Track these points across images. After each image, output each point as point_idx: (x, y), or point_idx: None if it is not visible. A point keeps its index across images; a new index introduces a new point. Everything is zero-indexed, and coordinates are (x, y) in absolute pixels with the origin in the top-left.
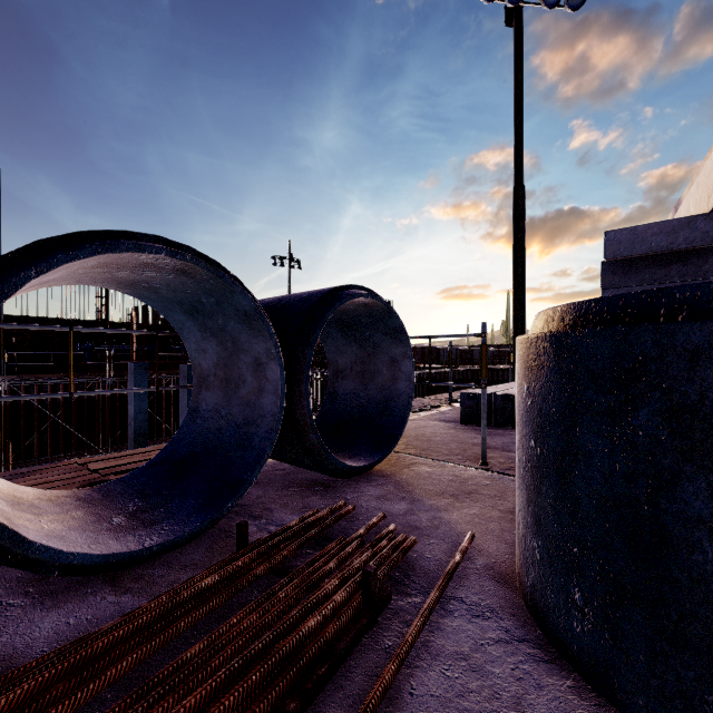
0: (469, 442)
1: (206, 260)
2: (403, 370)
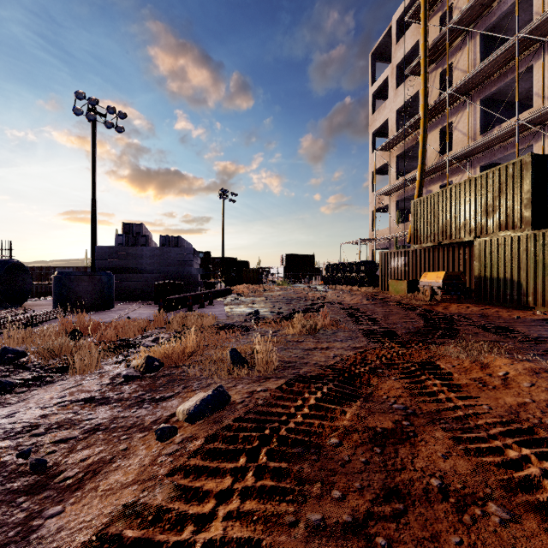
0: None
1: None
2: (28, 281)
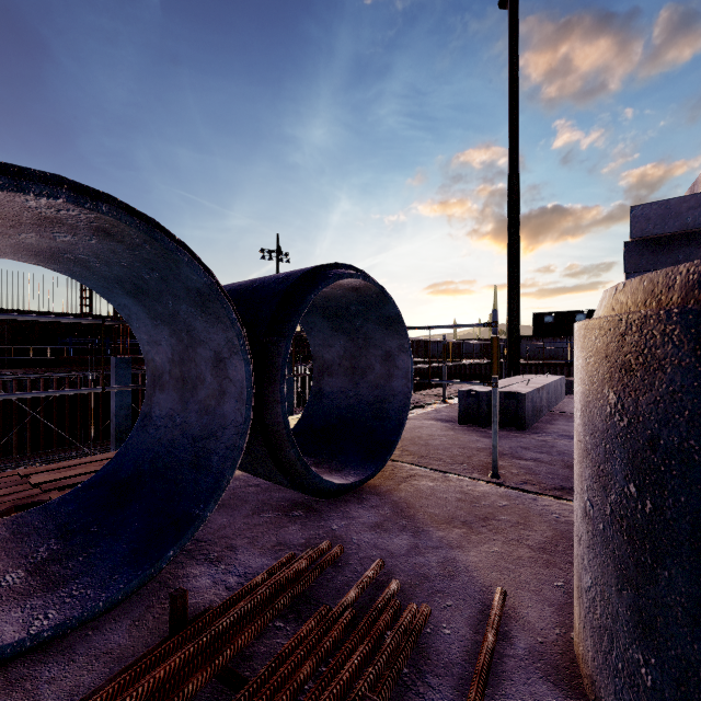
0: (472, 447)
1: (139, 217)
2: (400, 366)
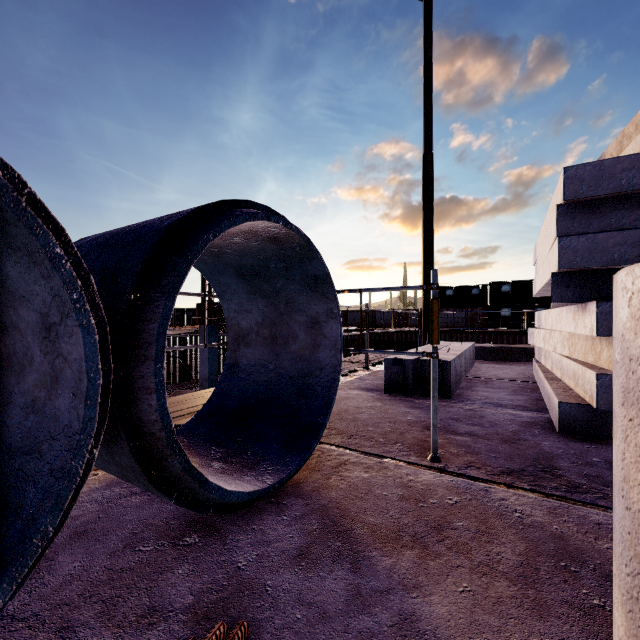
0: (403, 421)
1: None
2: (327, 334)
